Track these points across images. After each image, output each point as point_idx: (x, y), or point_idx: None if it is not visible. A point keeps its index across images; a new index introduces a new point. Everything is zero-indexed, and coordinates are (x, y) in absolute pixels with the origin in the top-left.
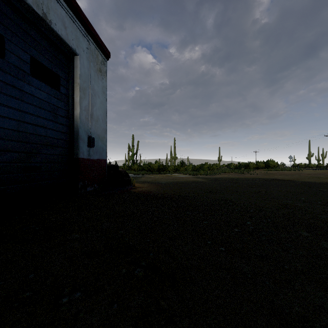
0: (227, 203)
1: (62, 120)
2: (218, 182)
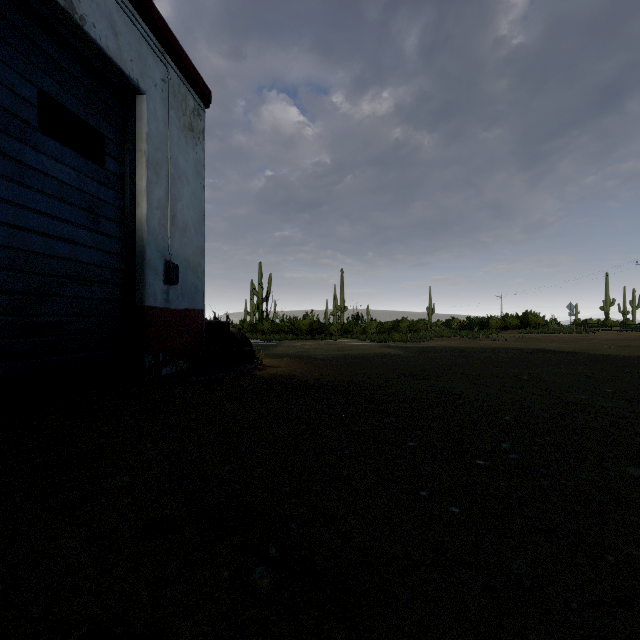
0: (454, 400)
1: (110, 227)
2: (430, 356)
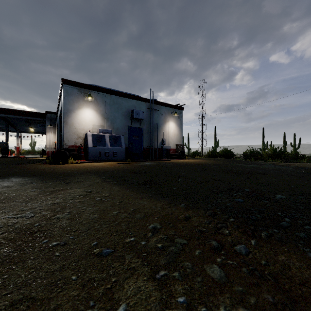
0: None
1: None
2: None
